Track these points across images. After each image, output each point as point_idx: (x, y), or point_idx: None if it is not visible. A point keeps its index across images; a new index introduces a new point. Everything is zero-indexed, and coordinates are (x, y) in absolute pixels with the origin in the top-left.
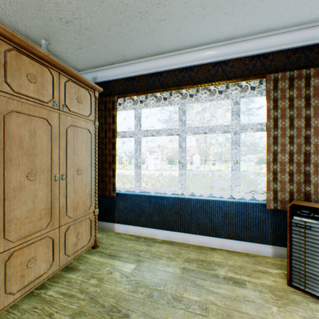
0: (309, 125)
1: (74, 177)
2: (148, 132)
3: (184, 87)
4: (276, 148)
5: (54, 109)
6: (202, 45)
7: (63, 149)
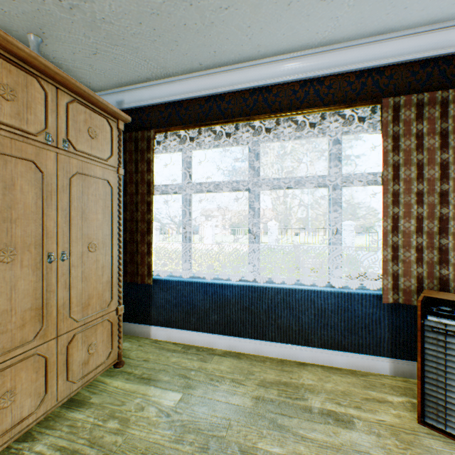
0: (446, 176)
1: (82, 255)
2: (203, 186)
3: (258, 117)
4: (397, 211)
5: (47, 146)
6: (284, 53)
7: (64, 211)
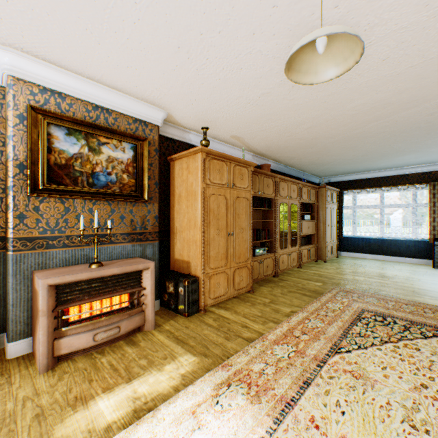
0: None
1: (333, 227)
2: (360, 206)
3: (383, 187)
4: (434, 215)
5: (330, 204)
6: (393, 168)
7: (332, 217)
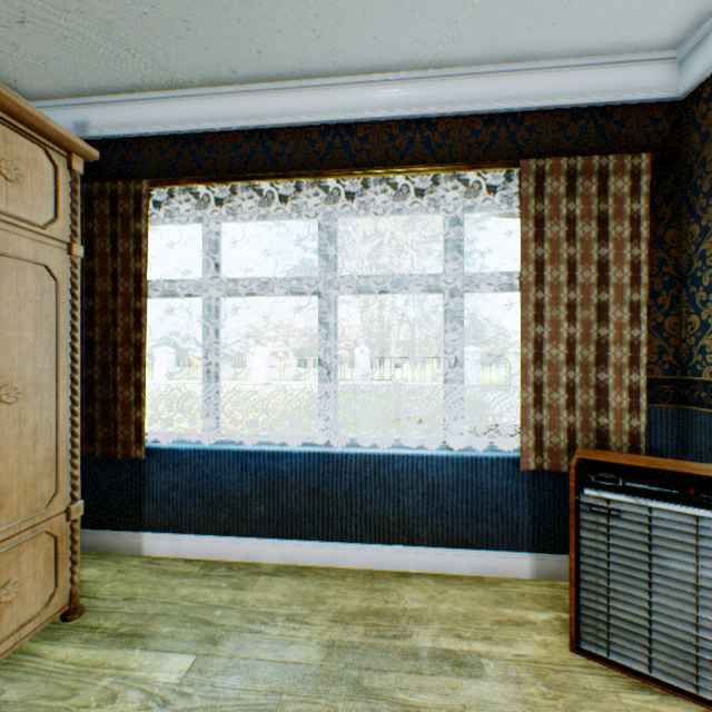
0: (606, 281)
1: None
2: (240, 284)
3: (333, 172)
4: (541, 331)
5: None
6: (376, 71)
7: None
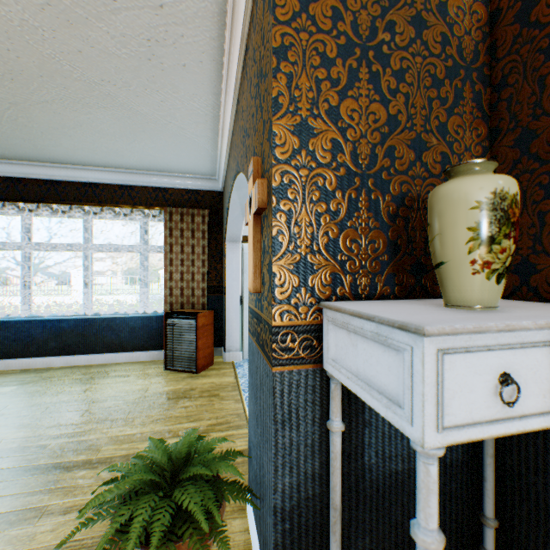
0: (194, 252)
1: None
2: (43, 246)
3: (88, 204)
4: (172, 269)
5: None
6: (106, 167)
7: None
